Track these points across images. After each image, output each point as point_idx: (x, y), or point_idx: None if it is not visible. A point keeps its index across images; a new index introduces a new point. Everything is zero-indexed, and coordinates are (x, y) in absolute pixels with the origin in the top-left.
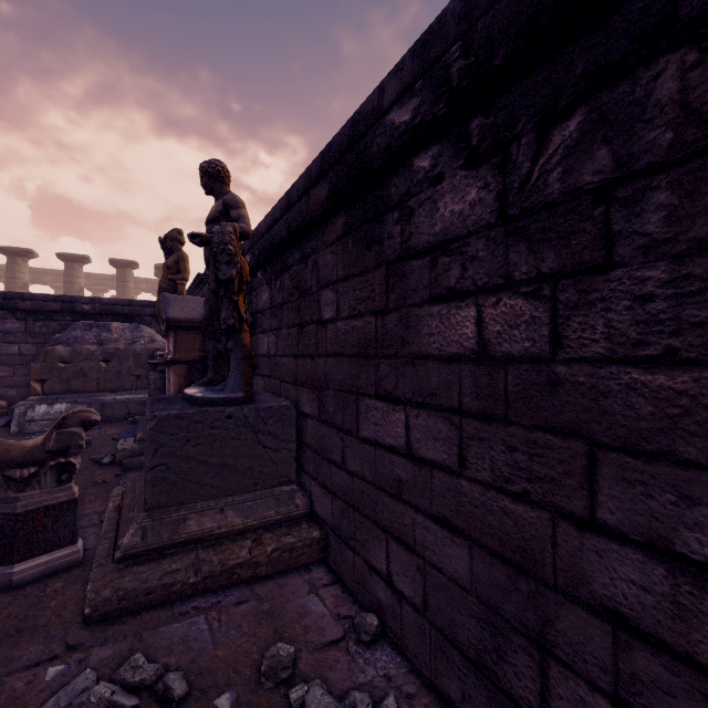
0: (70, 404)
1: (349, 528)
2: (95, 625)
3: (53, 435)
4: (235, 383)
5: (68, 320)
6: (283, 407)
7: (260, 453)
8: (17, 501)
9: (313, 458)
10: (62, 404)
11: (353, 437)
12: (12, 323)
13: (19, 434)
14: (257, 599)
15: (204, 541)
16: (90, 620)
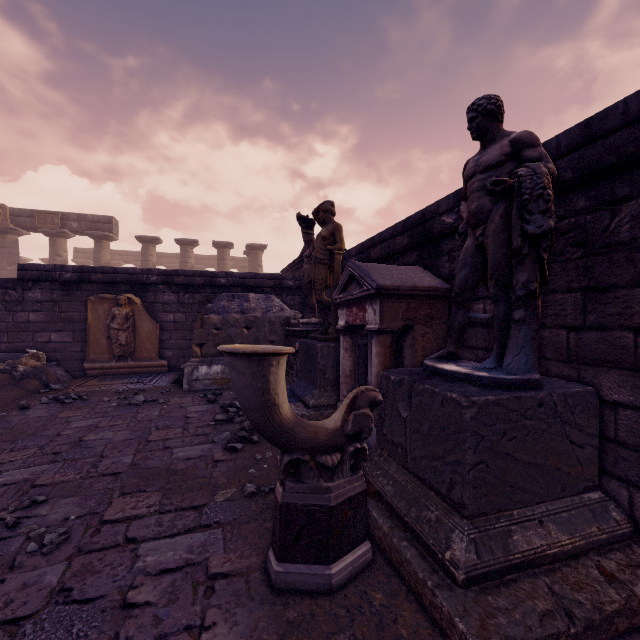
0: (223, 366)
1: None
2: None
3: (350, 417)
4: (527, 361)
5: (207, 292)
6: (588, 393)
7: (567, 449)
8: (329, 492)
9: None
10: (218, 365)
11: None
12: (169, 296)
13: (189, 391)
14: None
15: (538, 564)
16: None
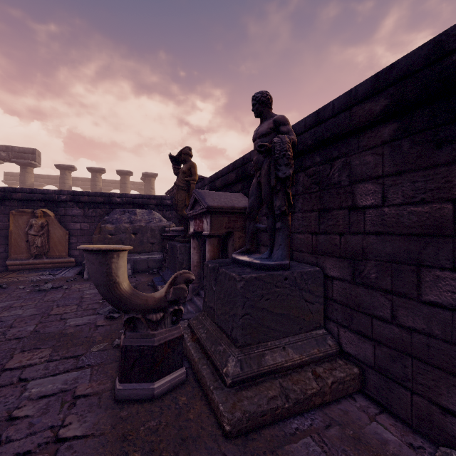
0: None
1: (403, 371)
2: (235, 439)
3: (171, 289)
4: (282, 253)
5: (107, 208)
6: (317, 271)
7: (303, 305)
8: (154, 337)
9: (343, 310)
10: None
11: (411, 300)
12: (76, 210)
13: (89, 279)
14: (337, 423)
15: (278, 372)
16: (230, 435)
